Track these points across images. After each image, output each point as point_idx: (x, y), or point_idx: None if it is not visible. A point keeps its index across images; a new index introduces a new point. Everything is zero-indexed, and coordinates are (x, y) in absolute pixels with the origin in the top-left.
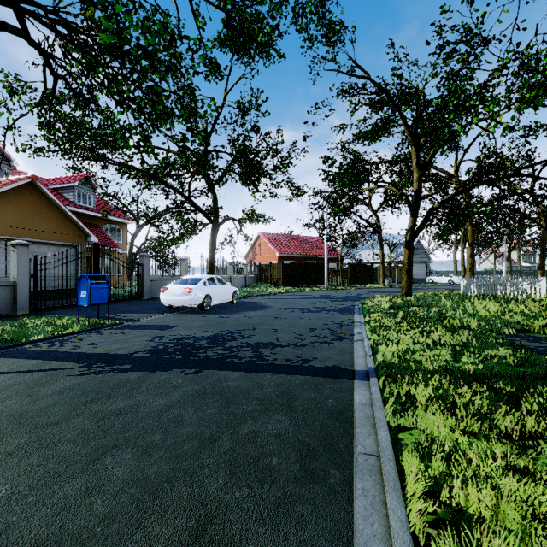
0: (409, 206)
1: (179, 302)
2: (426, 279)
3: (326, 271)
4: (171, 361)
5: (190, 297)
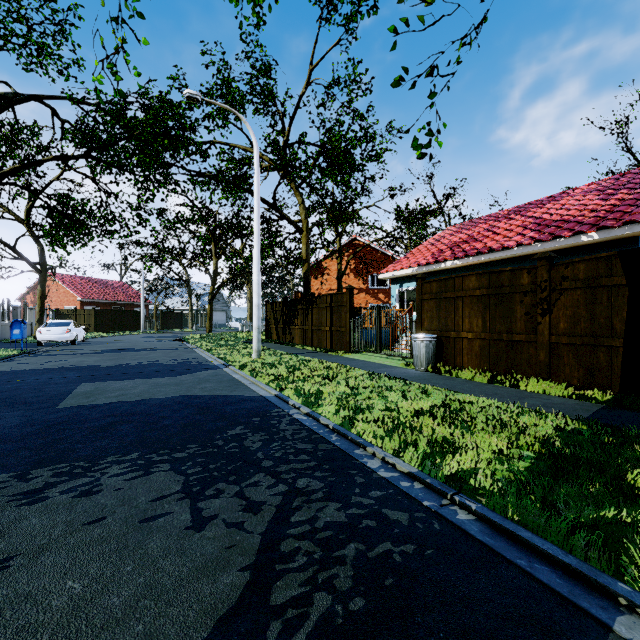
0: (211, 278)
1: (58, 339)
2: (226, 324)
3: (142, 317)
4: (124, 351)
5: (68, 335)
